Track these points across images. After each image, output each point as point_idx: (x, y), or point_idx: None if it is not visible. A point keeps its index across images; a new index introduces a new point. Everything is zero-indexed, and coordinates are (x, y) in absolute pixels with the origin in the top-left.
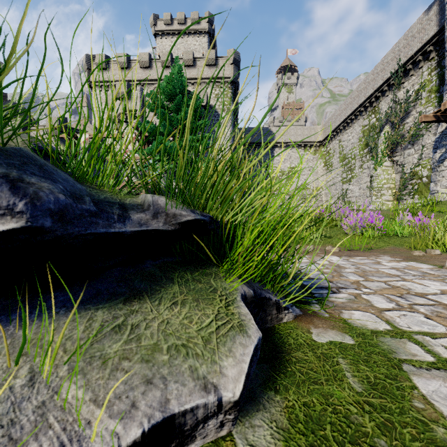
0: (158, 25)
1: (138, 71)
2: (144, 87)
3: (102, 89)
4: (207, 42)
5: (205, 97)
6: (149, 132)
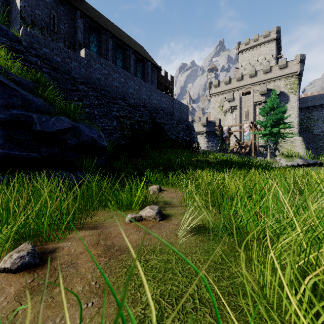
0: (240, 47)
1: (235, 83)
2: (238, 90)
3: (215, 96)
4: (274, 46)
5: (279, 89)
6: (260, 124)
